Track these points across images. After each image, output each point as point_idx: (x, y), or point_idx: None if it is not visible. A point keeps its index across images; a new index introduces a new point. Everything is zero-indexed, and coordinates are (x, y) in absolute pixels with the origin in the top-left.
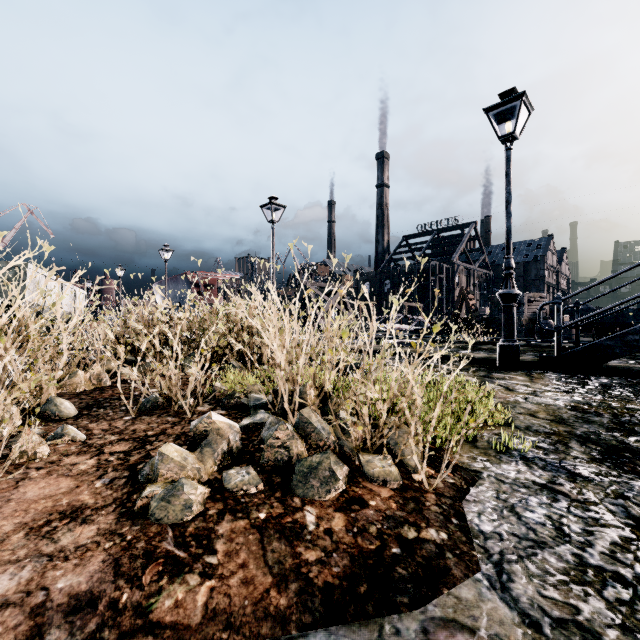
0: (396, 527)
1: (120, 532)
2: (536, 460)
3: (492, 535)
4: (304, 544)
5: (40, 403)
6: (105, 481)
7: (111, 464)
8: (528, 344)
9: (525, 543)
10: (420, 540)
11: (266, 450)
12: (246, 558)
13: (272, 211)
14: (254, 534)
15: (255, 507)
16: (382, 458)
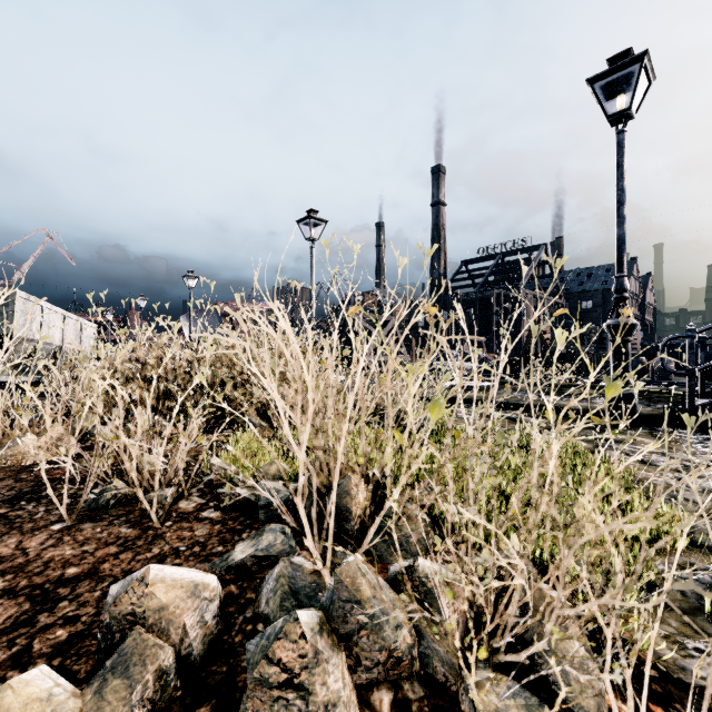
0: None
1: None
2: None
3: None
4: None
5: None
6: None
7: None
8: None
9: None
10: None
11: (251, 693)
12: None
13: (311, 227)
14: None
15: None
16: None
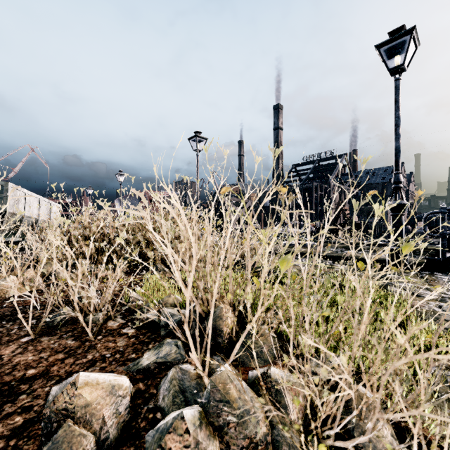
0: None
1: None
2: None
3: None
4: None
5: None
6: None
7: None
8: None
9: None
10: None
11: None
12: None
13: (197, 142)
14: None
15: None
16: None
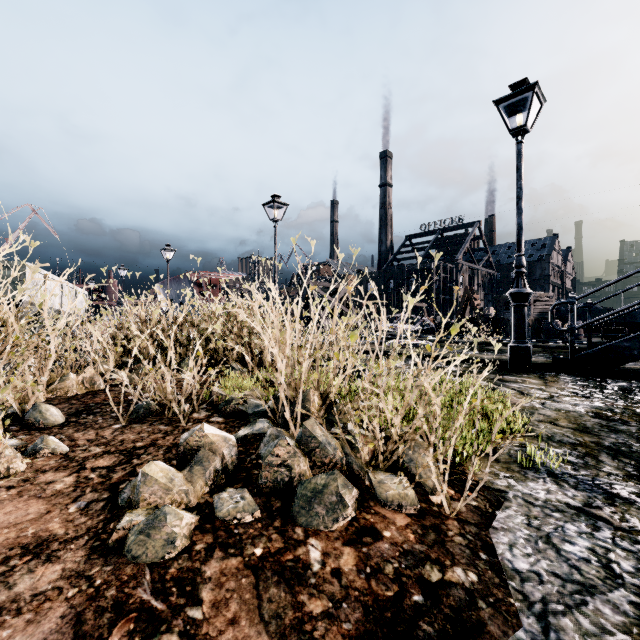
0: (416, 566)
1: (88, 574)
2: (566, 477)
3: (529, 575)
4: (307, 590)
5: (25, 409)
6: (80, 505)
7: (91, 483)
8: (536, 345)
9: (570, 587)
10: (446, 584)
11: (264, 469)
12: (237, 611)
13: (274, 209)
14: (248, 577)
15: (250, 540)
16: (396, 479)
